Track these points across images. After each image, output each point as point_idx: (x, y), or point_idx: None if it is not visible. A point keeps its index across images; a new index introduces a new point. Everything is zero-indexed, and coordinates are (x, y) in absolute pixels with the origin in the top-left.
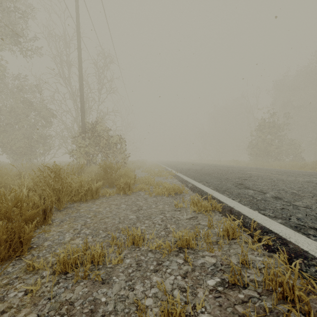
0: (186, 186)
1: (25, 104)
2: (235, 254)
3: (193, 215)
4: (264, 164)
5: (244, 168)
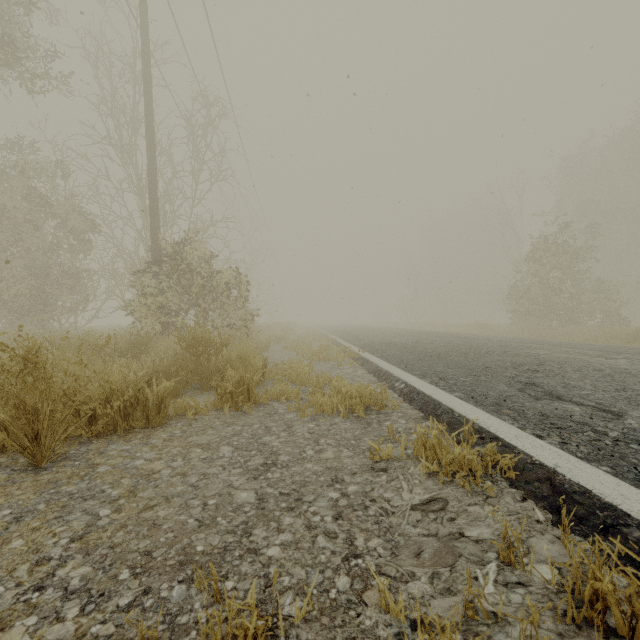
0: (391, 387)
1: (31, 201)
2: None
3: (432, 493)
4: (544, 331)
5: (511, 340)
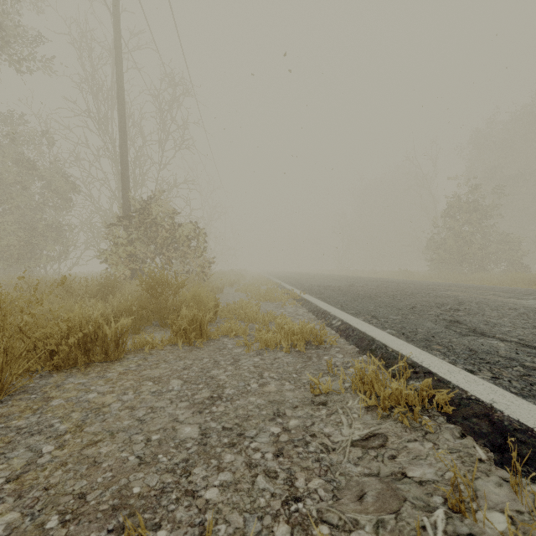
0: (328, 324)
1: (20, 165)
2: None
3: (371, 428)
4: (458, 277)
5: (431, 284)
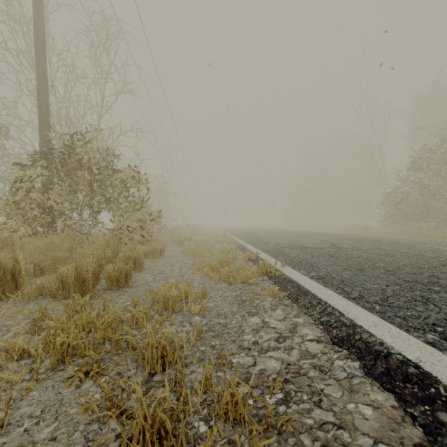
0: None
1: None
2: None
3: None
4: (427, 233)
5: (445, 245)
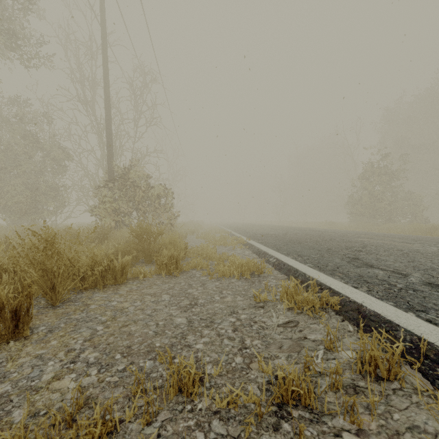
0: (267, 261)
1: (27, 140)
2: (409, 429)
3: (290, 318)
4: (371, 227)
5: (347, 232)
